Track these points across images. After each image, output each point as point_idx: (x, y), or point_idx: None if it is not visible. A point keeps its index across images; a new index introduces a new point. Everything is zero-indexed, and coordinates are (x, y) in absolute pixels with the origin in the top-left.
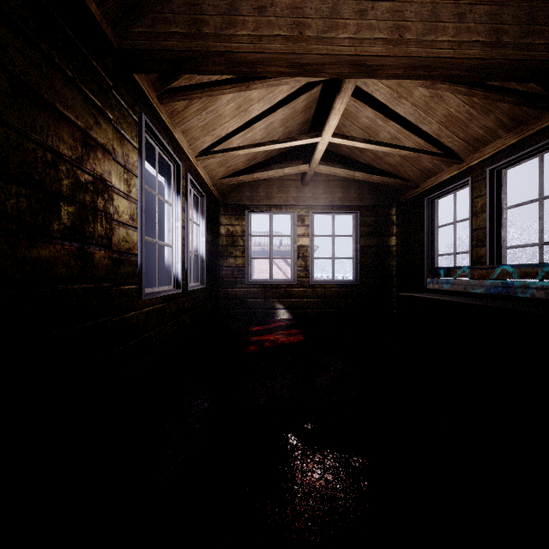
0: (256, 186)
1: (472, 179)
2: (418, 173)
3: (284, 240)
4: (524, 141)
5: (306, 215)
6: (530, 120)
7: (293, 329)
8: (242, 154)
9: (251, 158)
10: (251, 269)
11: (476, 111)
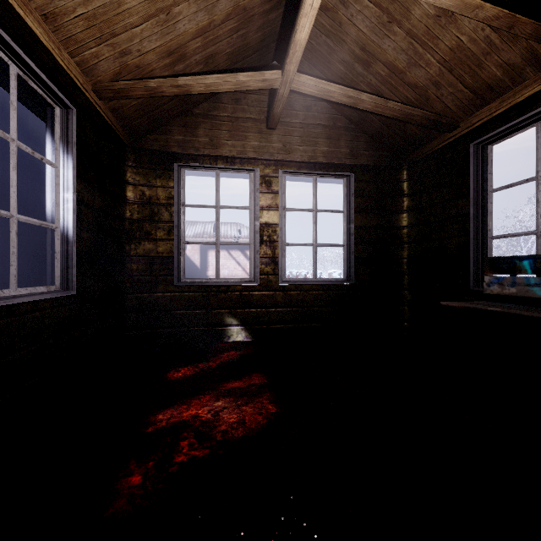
0: (194, 125)
1: None
2: (464, 98)
3: (243, 231)
4: None
5: (274, 176)
6: None
7: (253, 374)
8: (149, 25)
9: (175, 50)
10: (205, 264)
11: None
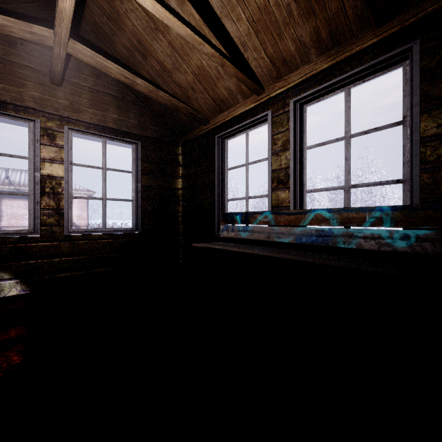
0: None
1: (272, 113)
2: (210, 104)
3: None
4: (336, 68)
5: (59, 130)
6: (348, 39)
7: (12, 327)
8: None
9: None
10: None
11: (298, 10)
